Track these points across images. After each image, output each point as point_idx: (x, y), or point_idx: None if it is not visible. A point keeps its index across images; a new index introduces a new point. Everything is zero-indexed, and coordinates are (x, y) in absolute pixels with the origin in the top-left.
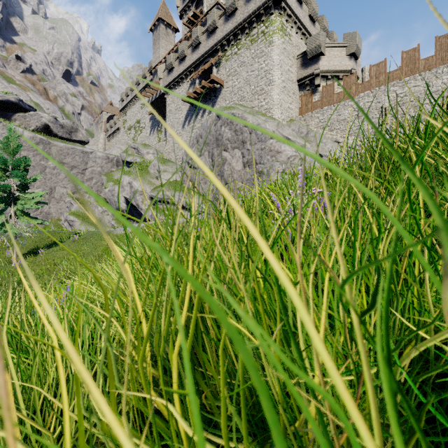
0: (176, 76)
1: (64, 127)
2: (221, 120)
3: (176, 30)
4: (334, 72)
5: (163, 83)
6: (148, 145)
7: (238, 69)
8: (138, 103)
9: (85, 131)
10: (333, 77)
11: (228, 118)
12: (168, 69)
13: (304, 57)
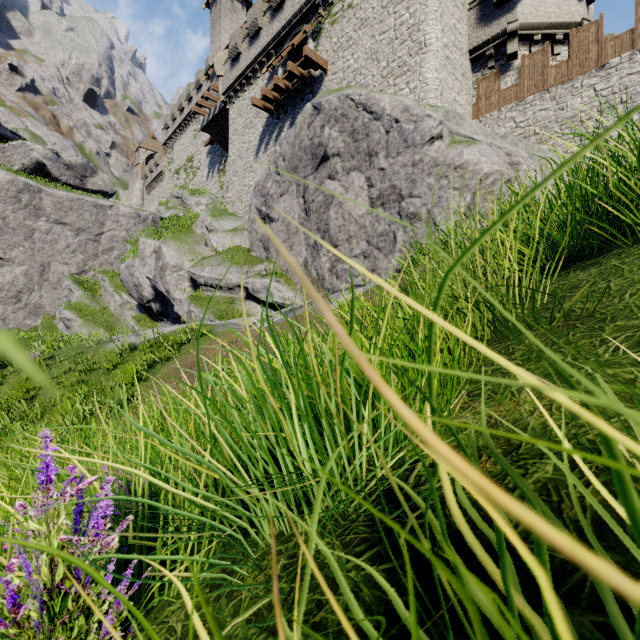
0: (245, 68)
1: (71, 167)
2: (323, 114)
3: (248, 4)
4: (547, 27)
5: (223, 84)
6: (200, 191)
7: (354, 35)
8: (191, 129)
9: (107, 177)
10: (543, 38)
11: (337, 107)
12: (231, 58)
13: (483, 4)
